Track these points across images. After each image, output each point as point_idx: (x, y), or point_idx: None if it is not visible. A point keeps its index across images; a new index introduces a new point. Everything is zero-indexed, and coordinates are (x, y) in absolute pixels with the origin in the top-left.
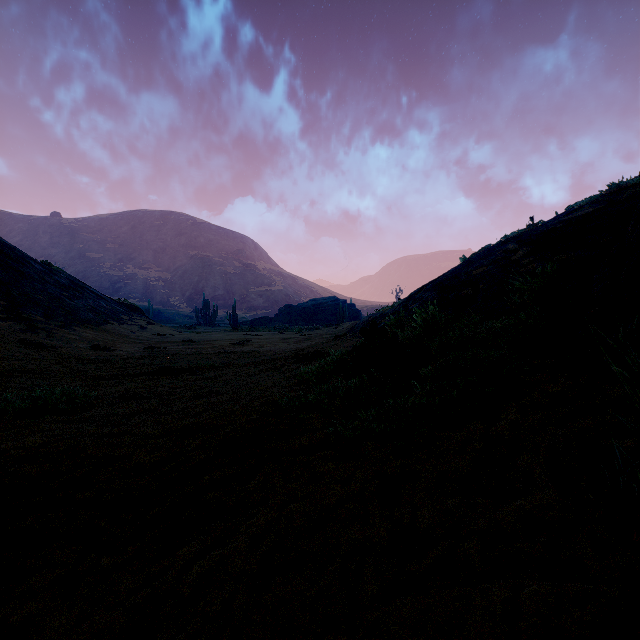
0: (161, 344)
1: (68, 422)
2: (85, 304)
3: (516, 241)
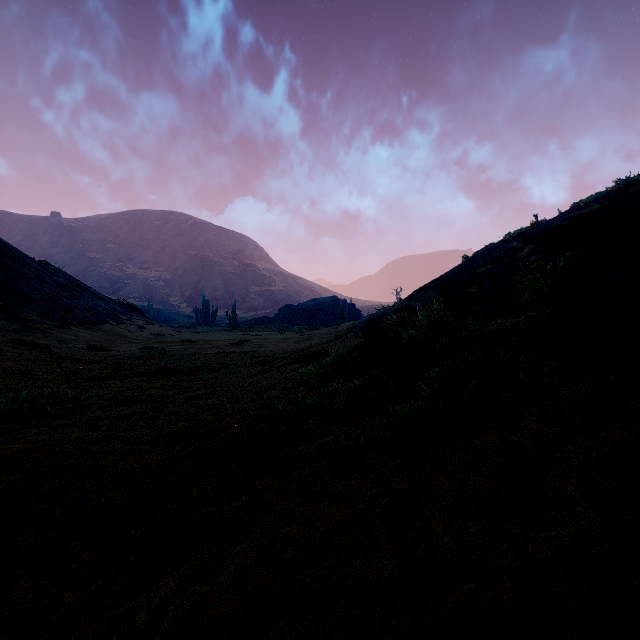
0: (159, 344)
1: (54, 427)
2: (83, 304)
3: (521, 239)
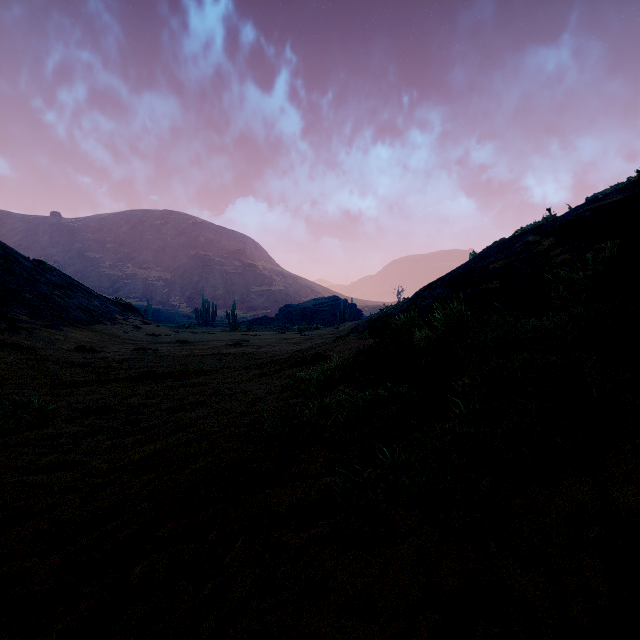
0: (154, 345)
1: (2, 447)
2: (77, 303)
3: (536, 232)
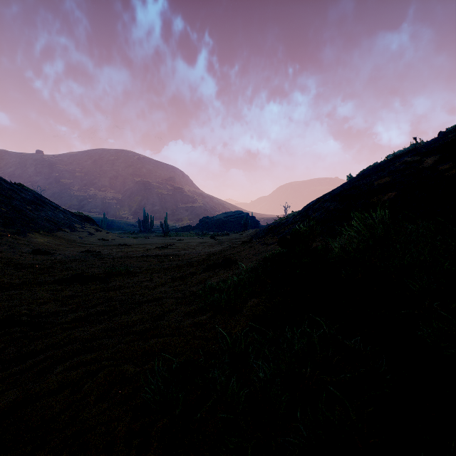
0: (99, 248)
1: None
2: (44, 215)
3: (412, 154)
